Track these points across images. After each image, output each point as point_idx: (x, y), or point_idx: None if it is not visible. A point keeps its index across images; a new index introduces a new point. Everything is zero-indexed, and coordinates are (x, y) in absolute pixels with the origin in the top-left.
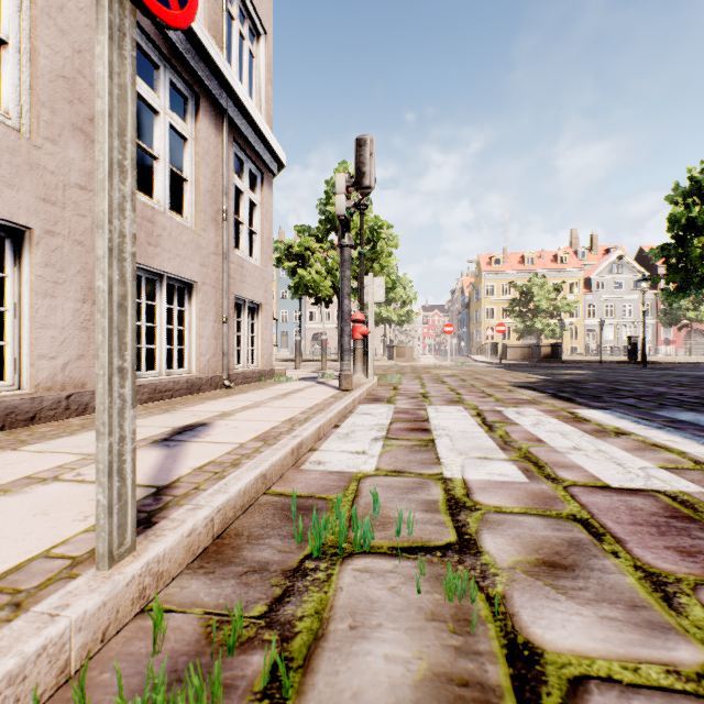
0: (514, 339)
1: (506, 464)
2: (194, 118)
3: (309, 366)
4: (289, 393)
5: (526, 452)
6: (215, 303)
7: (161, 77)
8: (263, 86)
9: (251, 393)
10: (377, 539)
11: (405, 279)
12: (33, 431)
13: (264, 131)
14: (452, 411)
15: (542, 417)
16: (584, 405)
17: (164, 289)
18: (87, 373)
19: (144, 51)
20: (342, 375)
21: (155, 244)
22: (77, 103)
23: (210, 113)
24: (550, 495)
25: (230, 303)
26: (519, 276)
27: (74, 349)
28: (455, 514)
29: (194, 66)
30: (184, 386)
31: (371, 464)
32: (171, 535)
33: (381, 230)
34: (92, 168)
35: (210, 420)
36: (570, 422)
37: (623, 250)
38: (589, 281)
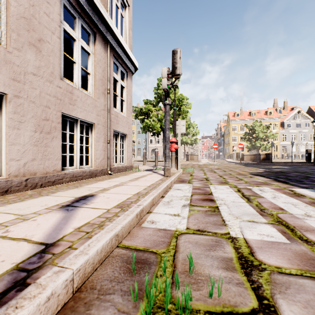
0: (245, 151)
1: (268, 227)
2: (93, 44)
3: (150, 164)
4: (139, 177)
5: (277, 217)
6: (103, 133)
7: (76, 22)
8: (127, 31)
9: (120, 177)
10: (194, 300)
11: (194, 124)
12: (4, 198)
13: (128, 51)
14: (224, 189)
15: (276, 193)
16: (296, 186)
17: (78, 126)
18: (37, 168)
19: (68, 9)
20: (165, 169)
21: (73, 104)
22: (31, 32)
23: (101, 42)
24: (312, 256)
25: (111, 133)
26: (248, 122)
27: (30, 155)
28: (249, 273)
29: (93, 18)
30: (88, 174)
31: (183, 224)
32: (26, 307)
33: (183, 100)
34: (40, 65)
35: (96, 193)
36: (294, 197)
37: (300, 108)
38: (283, 123)
